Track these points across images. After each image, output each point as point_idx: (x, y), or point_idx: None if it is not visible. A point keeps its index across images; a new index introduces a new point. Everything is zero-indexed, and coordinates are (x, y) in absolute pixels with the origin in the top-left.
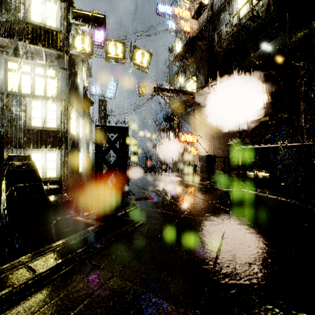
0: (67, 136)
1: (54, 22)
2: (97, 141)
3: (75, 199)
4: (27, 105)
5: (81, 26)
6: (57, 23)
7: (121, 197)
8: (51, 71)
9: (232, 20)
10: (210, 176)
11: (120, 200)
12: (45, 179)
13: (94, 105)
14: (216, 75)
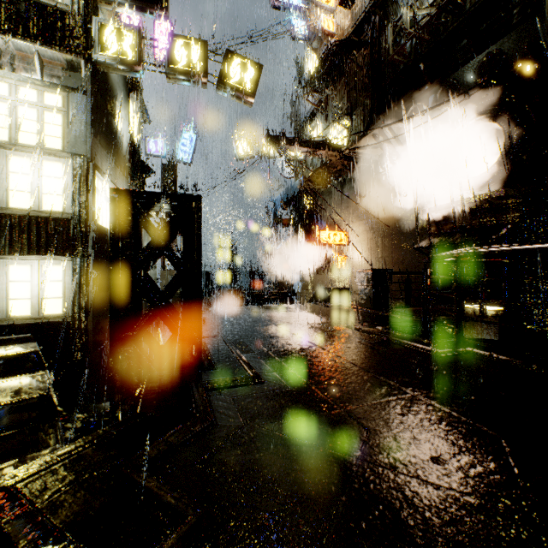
0: (86, 230)
1: None
2: (115, 230)
3: (107, 358)
4: None
5: (118, 5)
6: None
7: (178, 377)
8: (53, 96)
9: None
10: (382, 313)
11: (173, 391)
12: (38, 319)
13: (154, 175)
14: (389, 112)
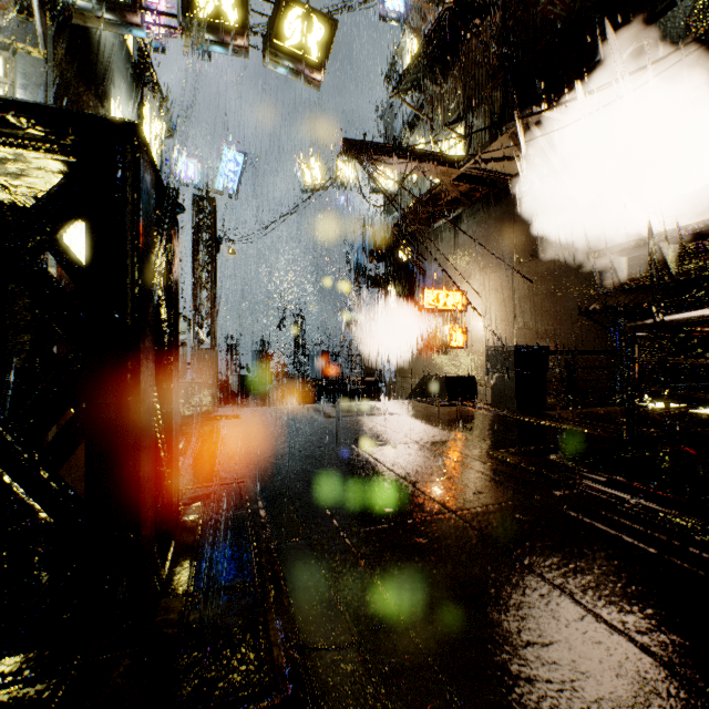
0: None
1: None
2: None
3: None
4: None
5: None
6: None
7: (32, 700)
8: None
9: None
10: (538, 421)
11: None
12: None
13: (183, 212)
14: (532, 105)
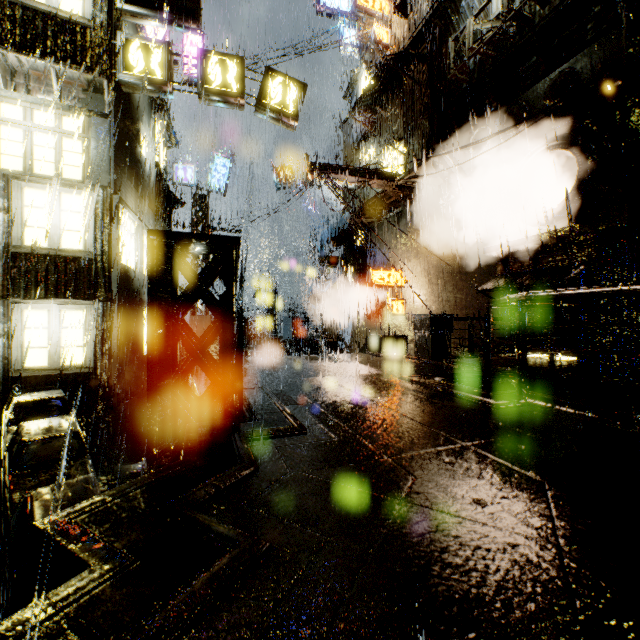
0: (109, 271)
1: (79, 5)
2: (153, 273)
3: (132, 415)
4: (13, 196)
5: (145, 18)
6: (86, 8)
7: (219, 427)
8: (73, 120)
9: (489, 7)
10: (442, 364)
11: (215, 440)
12: (56, 370)
13: (182, 206)
14: (450, 136)
